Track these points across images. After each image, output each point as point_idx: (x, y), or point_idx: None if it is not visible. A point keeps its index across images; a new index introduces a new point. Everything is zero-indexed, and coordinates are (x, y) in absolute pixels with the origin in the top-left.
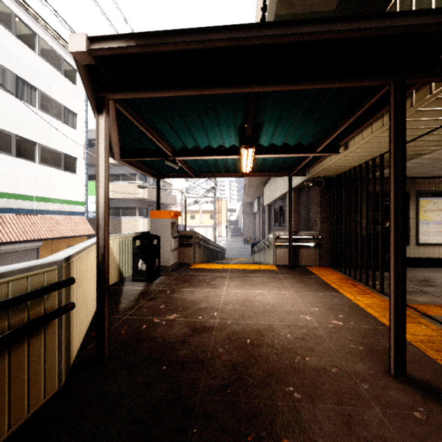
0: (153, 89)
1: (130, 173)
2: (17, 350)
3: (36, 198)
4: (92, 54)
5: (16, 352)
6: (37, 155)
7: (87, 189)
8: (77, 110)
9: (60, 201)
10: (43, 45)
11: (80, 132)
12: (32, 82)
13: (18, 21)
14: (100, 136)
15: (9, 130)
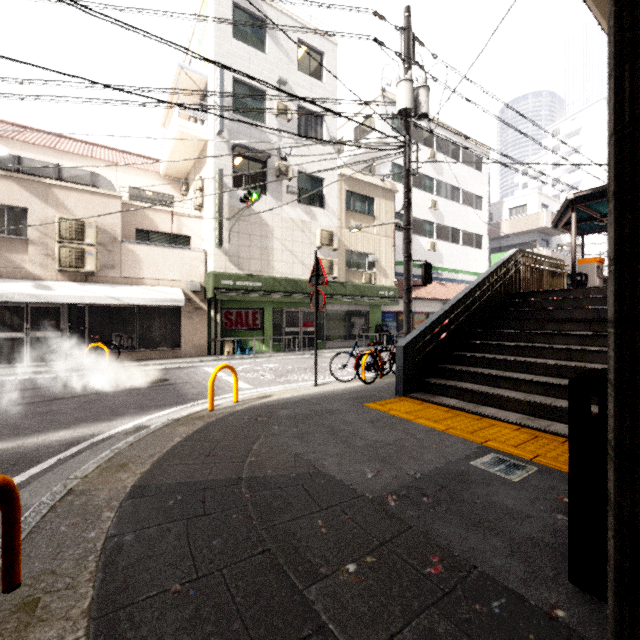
0: (596, 199)
1: (529, 241)
2: (558, 278)
3: (460, 272)
4: (574, 197)
5: (558, 279)
6: (460, 239)
7: (489, 262)
8: (482, 194)
9: (472, 273)
10: (463, 153)
11: (484, 212)
12: (457, 186)
13: (451, 147)
14: (572, 221)
15: (448, 225)
